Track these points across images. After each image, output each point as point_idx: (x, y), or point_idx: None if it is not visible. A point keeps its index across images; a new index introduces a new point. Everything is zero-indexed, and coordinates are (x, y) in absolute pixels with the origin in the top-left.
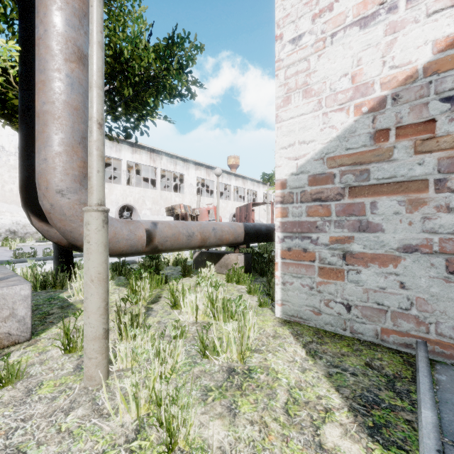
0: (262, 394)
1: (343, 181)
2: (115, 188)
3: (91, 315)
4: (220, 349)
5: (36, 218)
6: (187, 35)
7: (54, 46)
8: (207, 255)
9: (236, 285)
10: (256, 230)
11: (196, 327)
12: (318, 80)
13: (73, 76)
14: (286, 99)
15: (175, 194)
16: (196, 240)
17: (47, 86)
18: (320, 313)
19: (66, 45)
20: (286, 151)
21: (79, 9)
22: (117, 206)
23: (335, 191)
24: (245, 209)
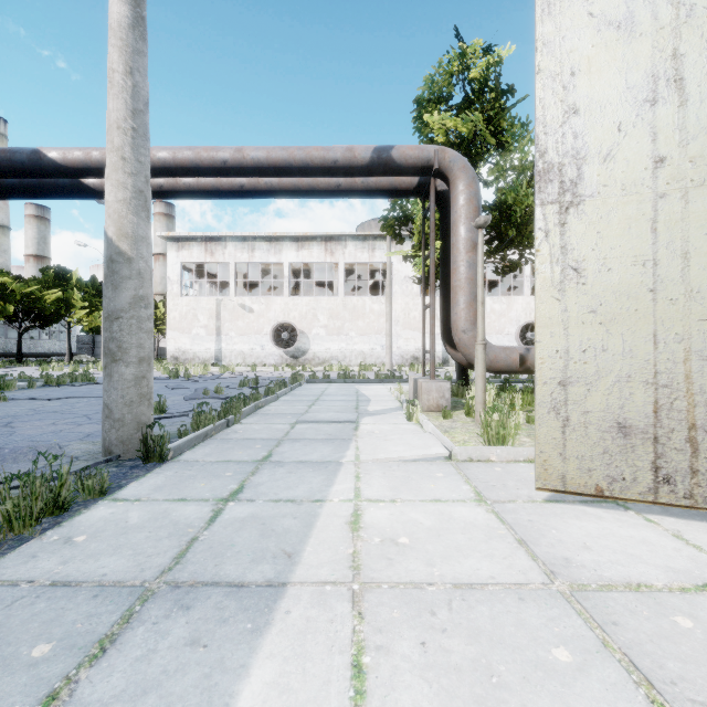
0: None
1: None
2: (515, 301)
3: (478, 392)
4: None
5: (449, 346)
6: None
7: (460, 247)
8: None
9: None
10: None
11: None
12: None
13: (470, 260)
14: None
15: None
16: None
17: (457, 271)
18: None
19: (466, 244)
20: None
21: (473, 217)
22: (517, 325)
23: None
24: None
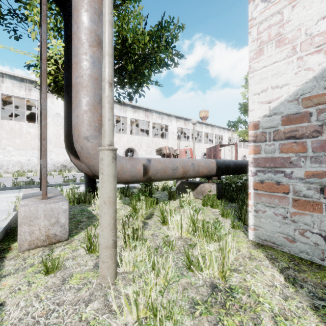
0: (246, 317)
1: (321, 118)
2: (123, 137)
3: (104, 229)
4: (203, 265)
5: (73, 156)
6: (172, 19)
7: (82, 37)
8: (186, 183)
9: (210, 208)
10: (226, 165)
11: (181, 242)
12: (292, 28)
13: (94, 56)
14: (258, 51)
15: (162, 139)
16: (179, 173)
17: (78, 66)
18: (294, 241)
19: (90, 35)
20: (258, 96)
21: (98, 9)
22: (124, 148)
23: (312, 128)
24: (213, 149)
